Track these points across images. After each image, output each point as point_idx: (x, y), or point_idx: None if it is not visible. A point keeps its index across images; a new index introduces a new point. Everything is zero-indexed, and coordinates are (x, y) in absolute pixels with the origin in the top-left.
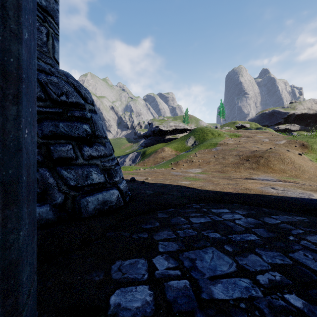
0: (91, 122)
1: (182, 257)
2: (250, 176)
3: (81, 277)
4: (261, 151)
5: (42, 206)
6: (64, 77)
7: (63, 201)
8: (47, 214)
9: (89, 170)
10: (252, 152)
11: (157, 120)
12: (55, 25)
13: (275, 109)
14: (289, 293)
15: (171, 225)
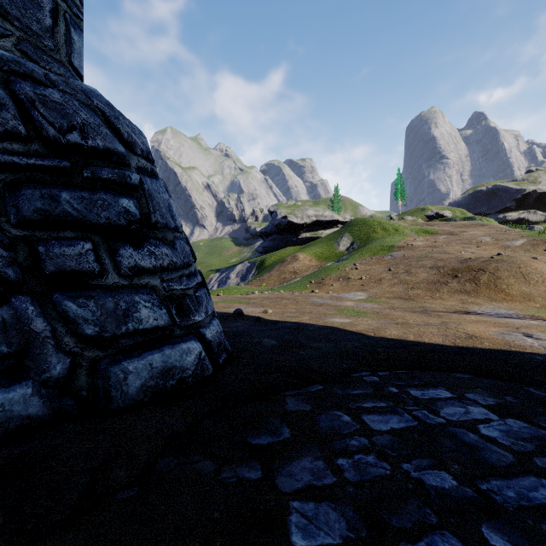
0: (141, 193)
1: None
2: (465, 307)
3: None
4: (480, 260)
5: (14, 386)
6: (80, 94)
7: (68, 372)
8: (24, 406)
9: (133, 300)
10: (464, 262)
11: (285, 206)
12: None
13: (499, 184)
14: None
15: (319, 436)
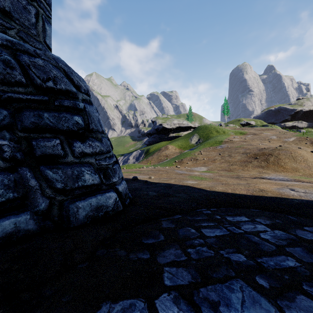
0: (84, 113)
1: (197, 298)
2: (260, 175)
3: None
4: (270, 149)
5: (21, 214)
6: (52, 60)
7: (48, 207)
8: (26, 224)
9: (81, 170)
10: (261, 150)
11: (161, 118)
12: (47, 6)
13: (282, 106)
14: None
15: (178, 239)
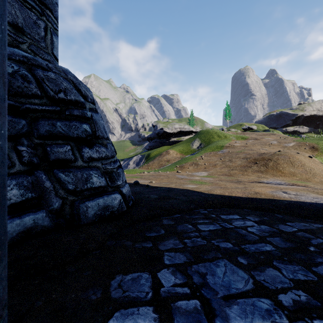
0: (91, 121)
1: (190, 271)
2: (259, 180)
3: (76, 295)
4: (269, 154)
5: (38, 212)
6: (62, 73)
7: (61, 206)
8: (43, 221)
9: (89, 173)
10: (260, 155)
11: (162, 122)
12: (54, 19)
13: (283, 111)
14: (319, 319)
15: (177, 232)
